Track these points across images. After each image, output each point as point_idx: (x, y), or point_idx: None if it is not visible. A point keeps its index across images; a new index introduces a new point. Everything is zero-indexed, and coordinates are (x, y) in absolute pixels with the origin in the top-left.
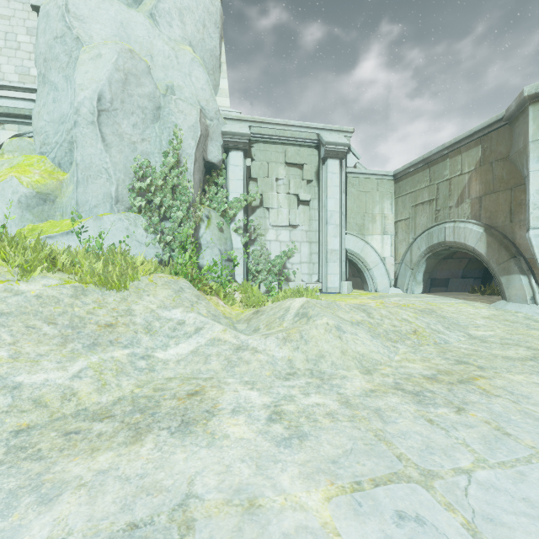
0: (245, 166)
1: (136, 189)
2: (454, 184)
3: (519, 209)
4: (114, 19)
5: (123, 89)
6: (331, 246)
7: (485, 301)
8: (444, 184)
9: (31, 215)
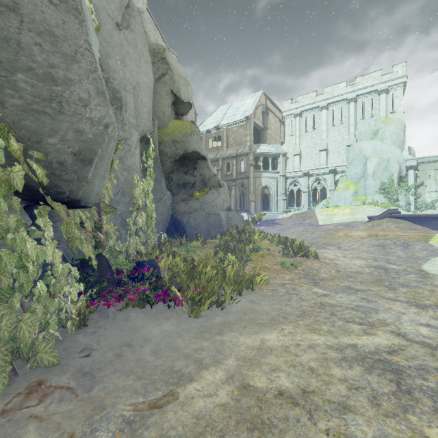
0: (415, 173)
1: (381, 188)
2: None
3: None
4: (371, 146)
5: (378, 167)
6: None
7: None
8: None
9: (354, 196)
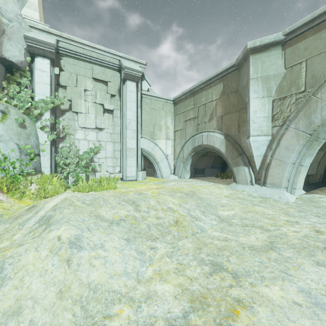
0: (53, 73)
1: None
2: (207, 107)
3: (243, 124)
4: None
5: None
6: (129, 145)
7: (224, 182)
8: (202, 107)
9: None
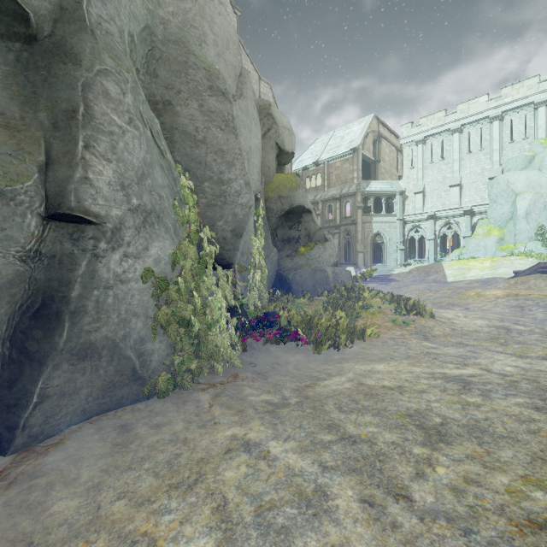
0: None
1: (537, 234)
2: None
3: None
4: (524, 178)
5: (533, 205)
6: None
7: None
8: None
9: (498, 244)
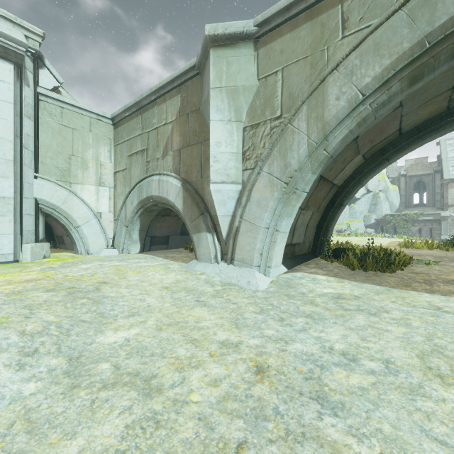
0: None
1: None
2: (161, 134)
3: (207, 164)
4: None
5: None
6: None
7: (187, 259)
8: (153, 133)
9: None
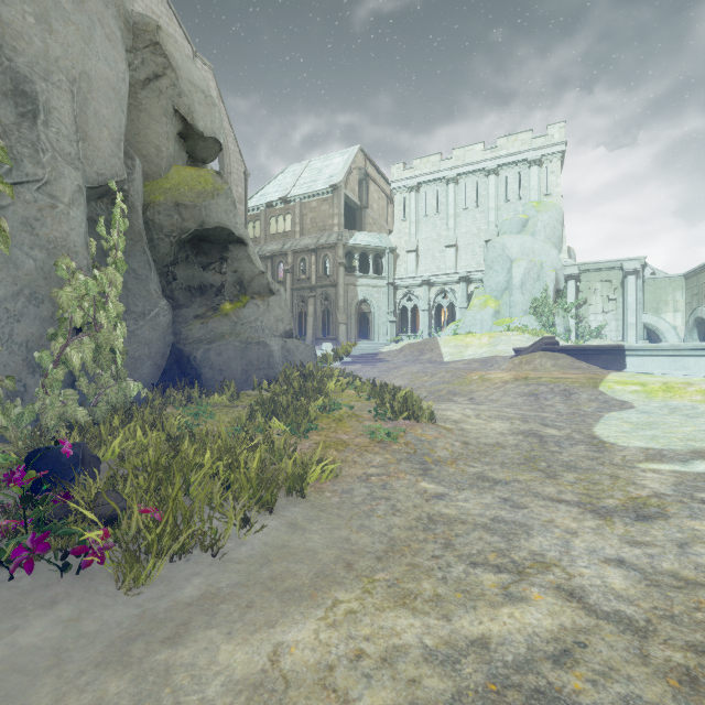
0: (576, 286)
1: (532, 307)
2: (703, 287)
3: None
4: (519, 243)
5: (528, 274)
6: (629, 321)
7: None
8: (700, 286)
9: (494, 318)
